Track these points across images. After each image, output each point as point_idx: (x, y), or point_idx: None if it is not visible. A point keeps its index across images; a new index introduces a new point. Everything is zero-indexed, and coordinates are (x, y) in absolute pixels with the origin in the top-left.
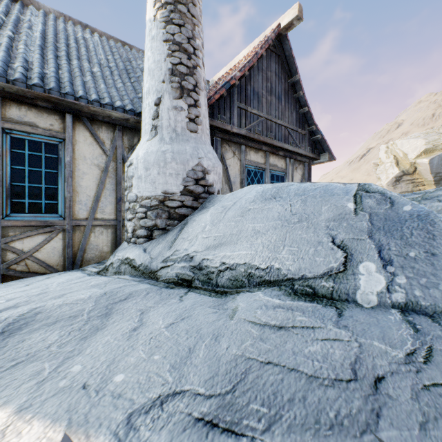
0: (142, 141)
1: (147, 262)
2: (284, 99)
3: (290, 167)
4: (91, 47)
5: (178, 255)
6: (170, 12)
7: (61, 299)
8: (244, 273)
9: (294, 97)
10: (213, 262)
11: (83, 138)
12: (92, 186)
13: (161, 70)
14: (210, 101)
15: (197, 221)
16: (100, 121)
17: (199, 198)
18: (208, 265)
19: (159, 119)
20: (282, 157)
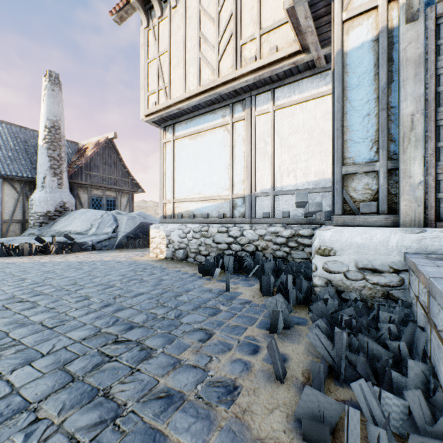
0: (37, 191)
1: (41, 233)
2: (114, 166)
3: (120, 196)
4: (5, 138)
5: (52, 230)
6: (50, 145)
7: (19, 237)
8: (69, 232)
9: (121, 164)
10: (62, 230)
11: (8, 187)
12: (12, 206)
13: (46, 166)
14: (69, 174)
15: (60, 220)
16: (15, 180)
17: (62, 213)
18: (61, 231)
19: (45, 184)
20: (114, 191)
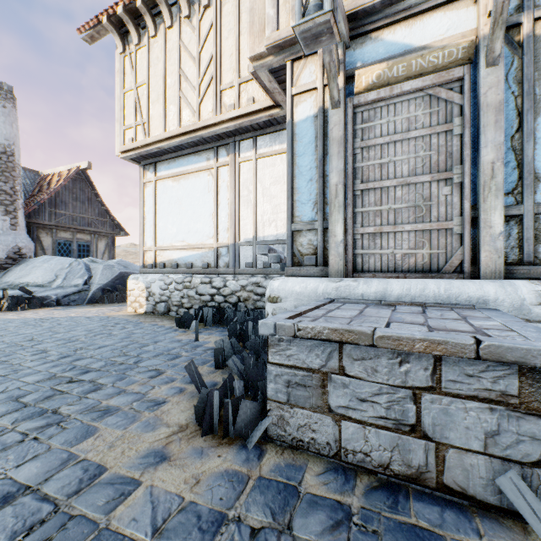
0: None
1: None
2: (88, 202)
3: (96, 239)
4: None
5: (3, 282)
6: (0, 176)
7: None
8: (27, 284)
9: (97, 200)
10: (17, 282)
11: None
12: None
13: None
14: (27, 213)
15: (14, 270)
16: None
17: (17, 260)
18: (15, 283)
19: None
20: (88, 234)
